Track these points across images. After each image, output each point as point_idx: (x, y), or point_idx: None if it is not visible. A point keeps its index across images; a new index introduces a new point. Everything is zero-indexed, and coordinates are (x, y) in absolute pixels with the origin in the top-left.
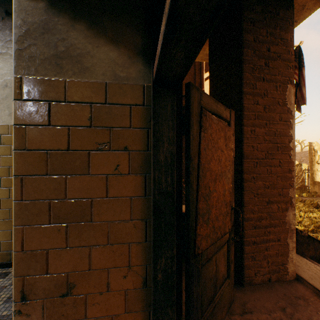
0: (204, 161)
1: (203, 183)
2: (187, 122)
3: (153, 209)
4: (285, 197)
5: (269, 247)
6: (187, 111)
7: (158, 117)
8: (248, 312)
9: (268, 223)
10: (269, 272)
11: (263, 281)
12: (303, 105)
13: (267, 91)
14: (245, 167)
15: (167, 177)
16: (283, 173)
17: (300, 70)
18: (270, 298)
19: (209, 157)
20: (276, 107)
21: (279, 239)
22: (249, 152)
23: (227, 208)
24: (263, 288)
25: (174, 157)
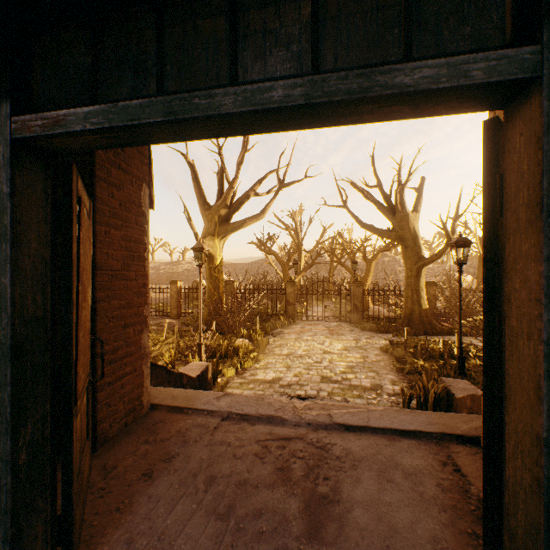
0: (82, 271)
1: (81, 302)
2: (67, 215)
3: (12, 351)
4: (142, 316)
5: (127, 383)
6: (68, 200)
7: (21, 197)
8: (113, 469)
9: (125, 353)
10: (127, 415)
11: (120, 430)
12: (153, 209)
13: (124, 183)
14: (99, 282)
15: (37, 296)
16: (140, 289)
17: (150, 167)
18: (132, 441)
19: (84, 266)
20: (133, 207)
21: (136, 369)
22: (104, 261)
23: (90, 339)
24: (122, 437)
25: (48, 265)
